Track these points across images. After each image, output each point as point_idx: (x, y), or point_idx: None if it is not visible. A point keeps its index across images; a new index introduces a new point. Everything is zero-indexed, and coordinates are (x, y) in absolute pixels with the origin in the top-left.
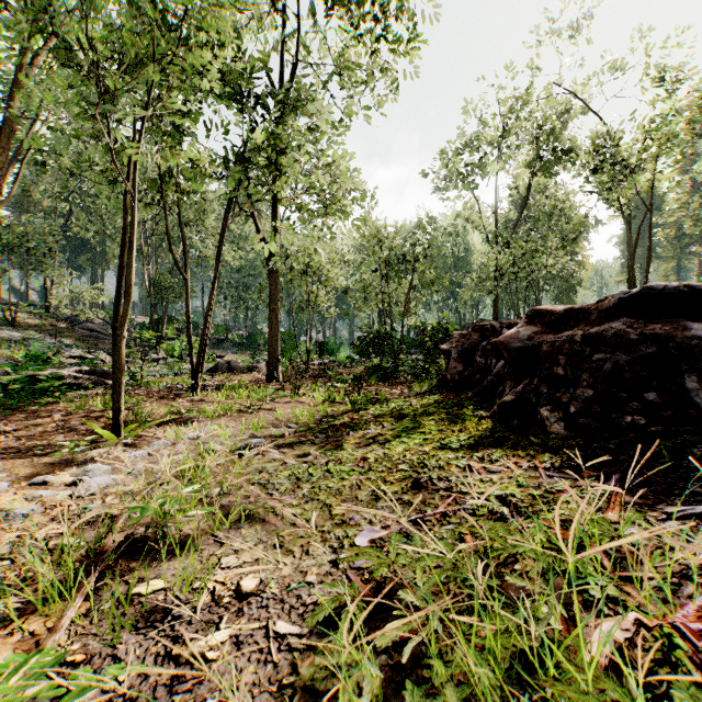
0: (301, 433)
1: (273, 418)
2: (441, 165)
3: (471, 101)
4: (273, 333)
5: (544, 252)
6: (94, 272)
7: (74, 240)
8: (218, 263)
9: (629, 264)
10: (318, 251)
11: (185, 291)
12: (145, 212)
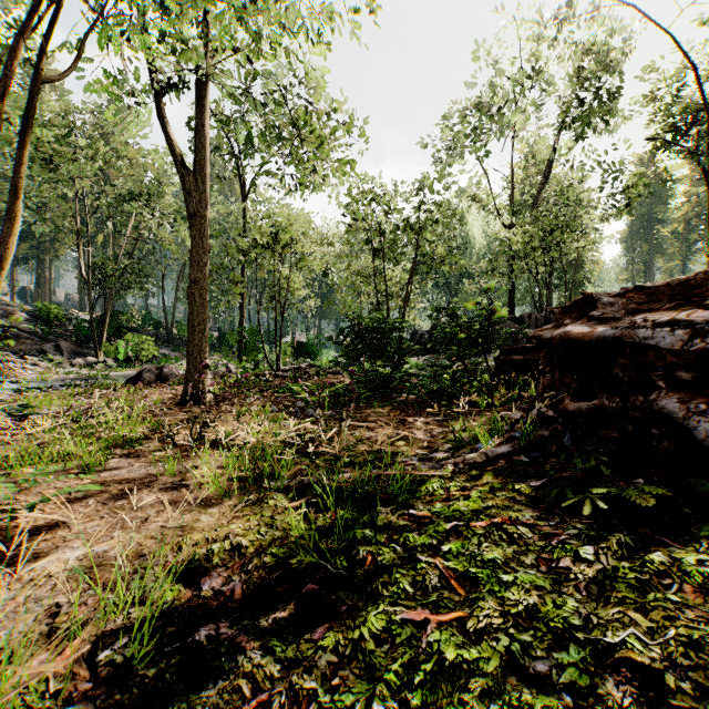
0: None
1: None
2: (445, 126)
3: (484, 43)
4: (195, 320)
5: (574, 231)
6: (41, 263)
7: None
8: None
9: None
10: (290, 220)
11: None
12: None
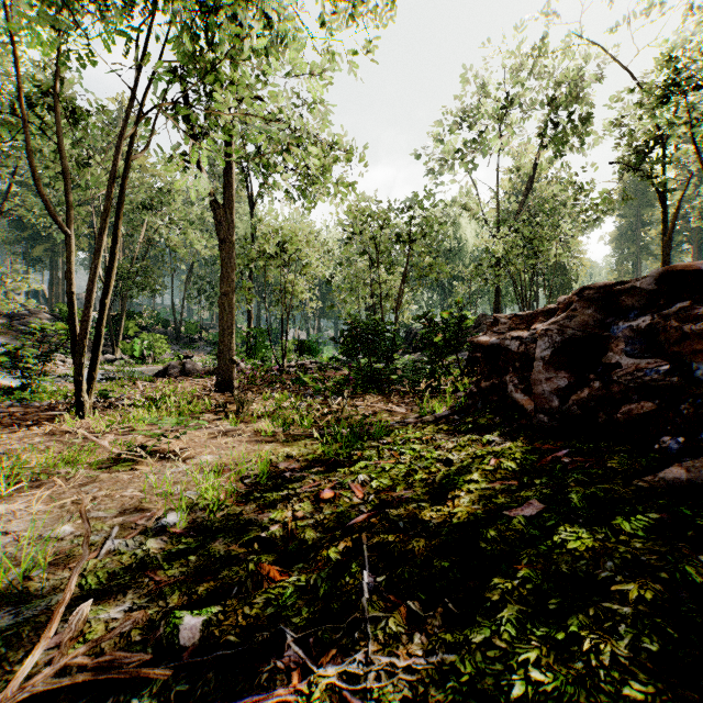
0: (106, 635)
1: (141, 493)
2: (436, 142)
3: (471, 67)
4: (225, 325)
5: (553, 239)
6: (54, 264)
7: (30, 229)
8: (110, 204)
9: (664, 247)
10: (295, 232)
11: (67, 253)
12: (5, 130)
